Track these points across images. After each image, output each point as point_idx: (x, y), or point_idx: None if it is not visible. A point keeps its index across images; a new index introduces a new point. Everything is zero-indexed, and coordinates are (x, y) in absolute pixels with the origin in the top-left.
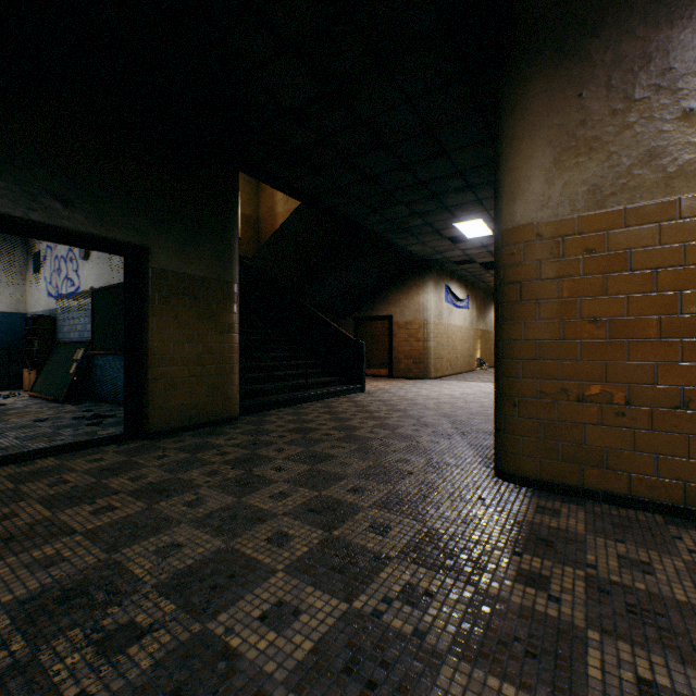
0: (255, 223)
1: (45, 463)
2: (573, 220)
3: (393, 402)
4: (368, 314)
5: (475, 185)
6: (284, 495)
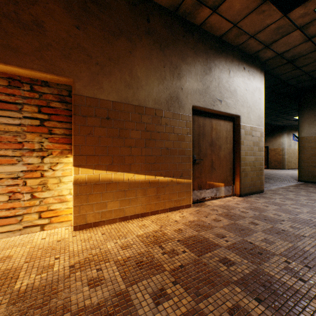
0: None
1: None
2: (312, 136)
3: (271, 173)
4: None
5: None
6: None
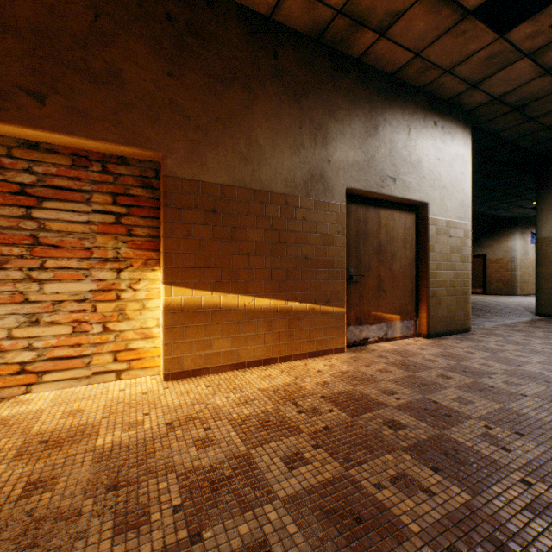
0: None
1: None
2: None
3: (489, 302)
4: None
5: None
6: None
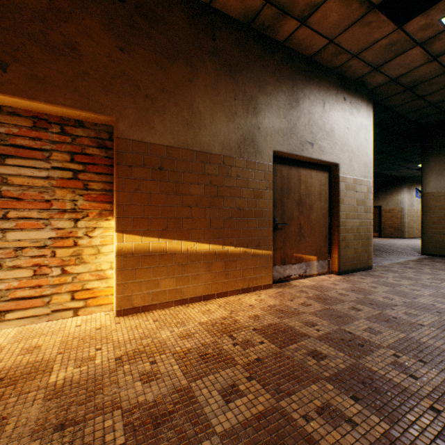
0: None
1: None
2: (441, 192)
3: (384, 244)
4: None
5: None
6: None
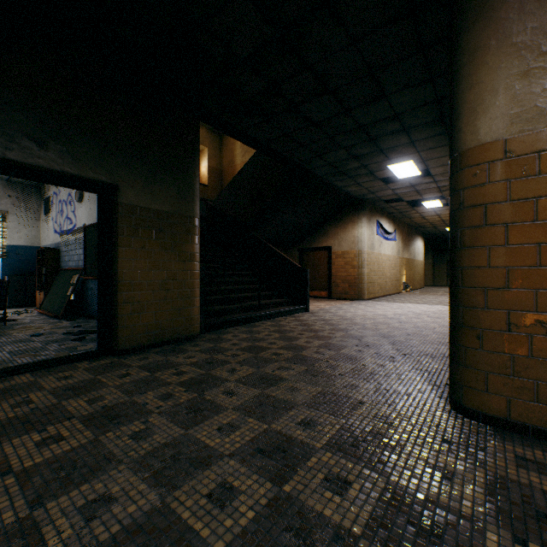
0: (218, 173)
1: (20, 380)
2: None
3: (334, 322)
4: (310, 246)
5: (410, 127)
6: (232, 427)
